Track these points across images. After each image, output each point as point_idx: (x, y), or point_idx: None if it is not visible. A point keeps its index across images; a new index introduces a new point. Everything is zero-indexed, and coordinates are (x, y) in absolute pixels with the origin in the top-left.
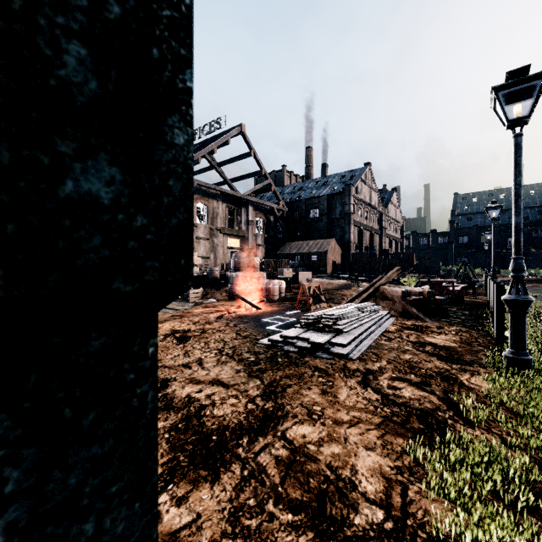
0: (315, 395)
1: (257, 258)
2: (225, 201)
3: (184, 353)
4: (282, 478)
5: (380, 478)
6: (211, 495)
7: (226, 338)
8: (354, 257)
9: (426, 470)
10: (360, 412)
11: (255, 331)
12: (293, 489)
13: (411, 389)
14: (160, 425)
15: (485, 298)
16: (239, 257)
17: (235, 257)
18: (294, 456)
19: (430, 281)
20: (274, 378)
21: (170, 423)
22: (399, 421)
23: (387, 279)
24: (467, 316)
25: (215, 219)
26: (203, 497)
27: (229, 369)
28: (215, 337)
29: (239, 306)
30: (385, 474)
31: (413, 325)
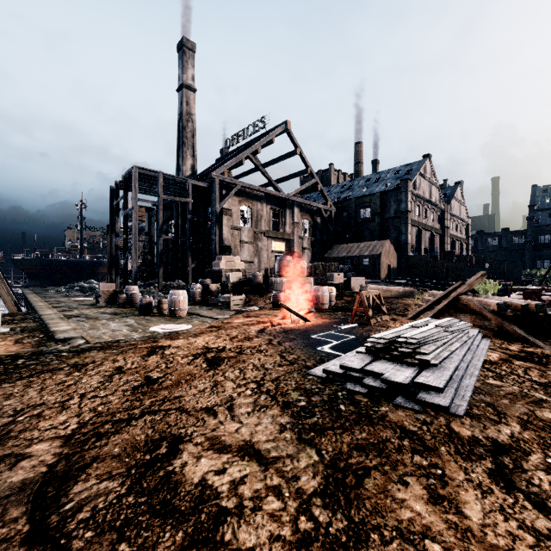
0: (419, 502)
1: (303, 262)
2: (270, 203)
3: (211, 386)
4: None
5: None
6: None
7: (267, 363)
8: (411, 261)
9: None
10: None
11: (304, 353)
12: None
13: None
14: None
15: None
16: (284, 260)
17: (280, 261)
18: None
19: (524, 289)
20: (339, 448)
21: None
22: None
23: (468, 287)
24: None
25: (259, 222)
26: None
27: (270, 423)
28: (254, 361)
29: (284, 316)
30: None
31: (523, 352)
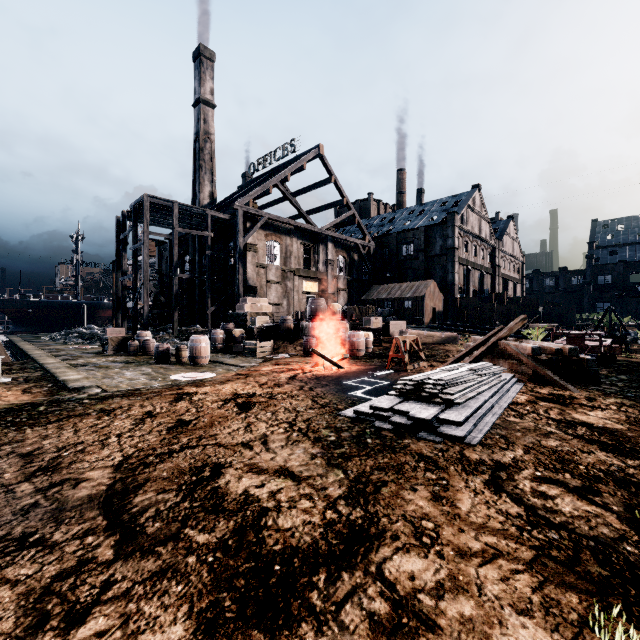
0: (423, 500)
1: (337, 305)
2: (300, 238)
3: (245, 426)
4: None
5: None
6: None
7: (299, 406)
8: (459, 303)
9: None
10: (495, 536)
11: (336, 398)
12: None
13: (569, 498)
14: (203, 539)
15: None
16: (316, 303)
17: (312, 304)
18: (398, 615)
19: (567, 334)
20: (363, 469)
21: (217, 536)
22: (562, 558)
23: (508, 332)
24: (625, 382)
25: (288, 259)
26: None
27: (302, 453)
28: (285, 405)
29: (316, 363)
30: None
31: (551, 395)
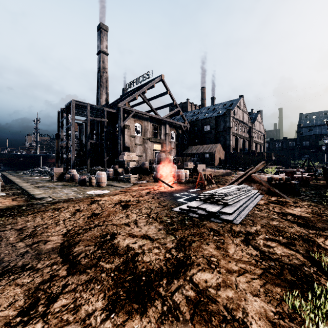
0: (212, 249)
1: (171, 156)
2: (152, 122)
3: (126, 216)
4: (191, 315)
5: (266, 322)
6: (140, 325)
7: (152, 206)
8: (232, 155)
9: (302, 317)
10: (245, 264)
11: (170, 202)
12: (200, 325)
13: (281, 247)
14: (108, 266)
15: (324, 182)
16: (160, 155)
17: (158, 156)
18: (199, 297)
19: (285, 171)
20: (183, 235)
21: (115, 265)
22: (275, 273)
23: (256, 169)
24: (313, 194)
25: (146, 133)
26: (135, 326)
27: (154, 228)
28: (145, 205)
29: (160, 185)
30: (270, 318)
31: (276, 200)
